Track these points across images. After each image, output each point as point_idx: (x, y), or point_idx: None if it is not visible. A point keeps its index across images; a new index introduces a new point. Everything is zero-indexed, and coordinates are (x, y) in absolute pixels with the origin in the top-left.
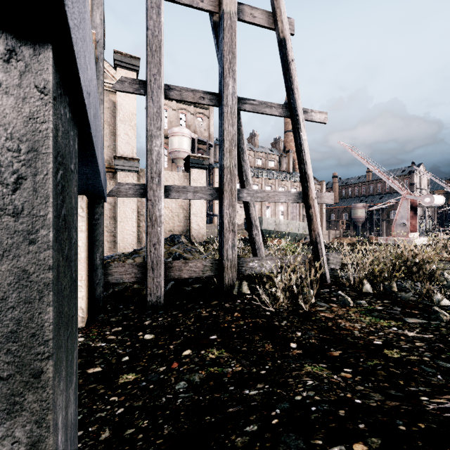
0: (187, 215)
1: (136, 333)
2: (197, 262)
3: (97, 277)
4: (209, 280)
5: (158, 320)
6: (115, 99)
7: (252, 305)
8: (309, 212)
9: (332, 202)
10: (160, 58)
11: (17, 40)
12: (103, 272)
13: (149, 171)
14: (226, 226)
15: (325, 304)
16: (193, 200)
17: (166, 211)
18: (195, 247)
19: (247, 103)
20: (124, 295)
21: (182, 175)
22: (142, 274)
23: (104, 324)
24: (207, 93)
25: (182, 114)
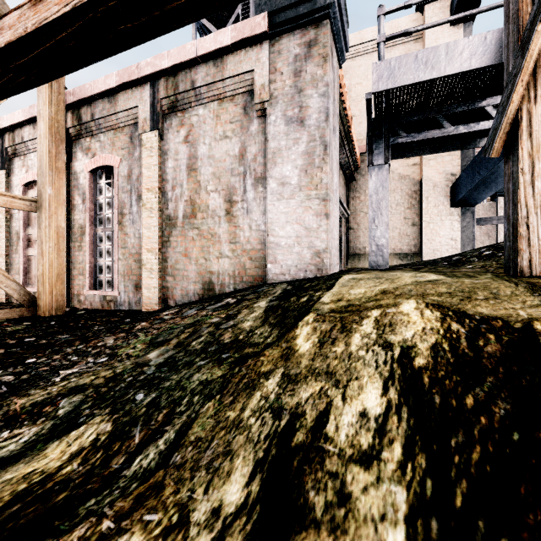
0: (493, 242)
1: None
2: None
3: None
4: None
5: None
6: None
7: None
8: None
9: None
10: (474, 150)
11: (469, 208)
12: None
13: None
14: None
15: None
16: (501, 227)
17: None
18: None
19: None
20: None
21: (487, 205)
22: None
23: None
24: None
25: None
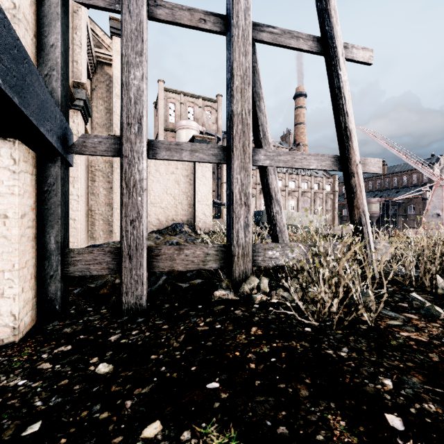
0: (191, 203)
1: (88, 359)
2: (196, 249)
3: (51, 267)
4: (214, 275)
5: (130, 335)
6: (111, 72)
7: (278, 313)
8: (351, 182)
9: (380, 171)
10: None
11: None
12: (59, 260)
13: (124, 114)
14: (236, 197)
15: (395, 313)
16: (198, 185)
17: (168, 198)
18: (199, 237)
19: (265, 31)
20: (99, 293)
21: None
22: (117, 264)
23: (49, 339)
24: (210, 14)
25: (190, 107)
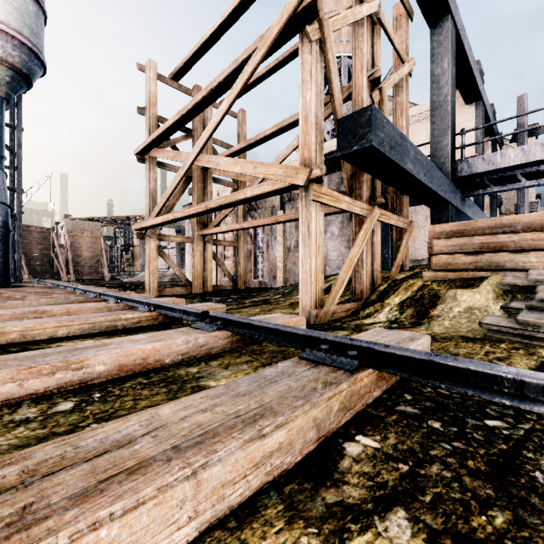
0: None
1: None
2: None
3: None
4: None
5: None
6: None
7: None
8: None
9: None
10: None
11: None
12: None
13: None
14: None
15: None
16: None
17: None
18: None
19: None
20: None
21: None
22: None
23: None
24: None
25: None
